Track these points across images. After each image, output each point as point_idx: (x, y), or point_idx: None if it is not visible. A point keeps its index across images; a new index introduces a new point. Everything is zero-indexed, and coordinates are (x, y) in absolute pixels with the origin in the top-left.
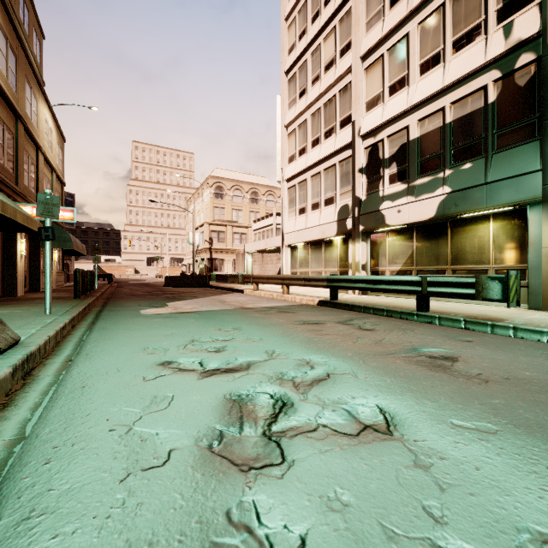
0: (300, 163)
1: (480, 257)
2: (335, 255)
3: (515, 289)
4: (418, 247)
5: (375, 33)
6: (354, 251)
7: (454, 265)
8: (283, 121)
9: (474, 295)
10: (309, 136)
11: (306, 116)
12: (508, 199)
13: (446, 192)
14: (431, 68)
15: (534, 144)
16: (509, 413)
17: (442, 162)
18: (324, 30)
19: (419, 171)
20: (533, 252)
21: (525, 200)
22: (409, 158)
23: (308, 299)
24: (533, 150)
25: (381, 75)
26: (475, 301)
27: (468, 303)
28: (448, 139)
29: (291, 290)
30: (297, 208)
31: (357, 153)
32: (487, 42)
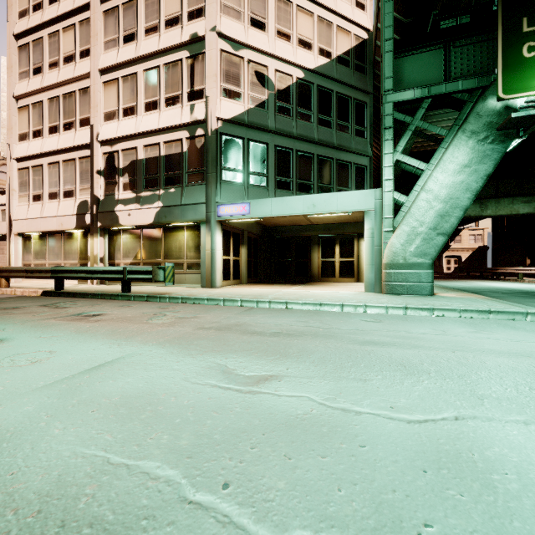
0: (34, 145)
1: (180, 254)
2: (75, 248)
3: (172, 274)
4: (144, 245)
5: (111, 56)
6: (92, 245)
7: (166, 260)
8: (12, 90)
9: (152, 279)
10: (46, 120)
11: (43, 98)
12: (191, 218)
13: (160, 206)
14: (152, 110)
15: (204, 186)
16: (82, 329)
17: (158, 183)
18: (63, 19)
19: (145, 186)
20: (203, 252)
21: (199, 220)
22: (138, 174)
23: (31, 291)
24: (203, 190)
25: (117, 95)
26: (177, 285)
27: (174, 286)
28: (162, 167)
29: (19, 284)
30: (31, 194)
31: (96, 156)
32: (183, 110)
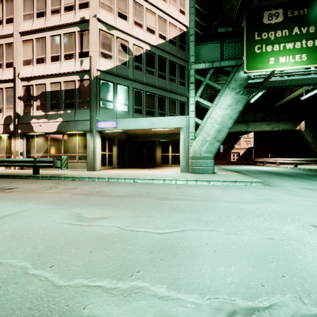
0: None
1: (74, 150)
2: (3, 146)
3: (66, 163)
4: (50, 145)
5: (28, 25)
6: (15, 144)
7: (65, 154)
8: None
9: (53, 166)
10: None
11: None
12: (81, 129)
13: (61, 121)
14: (55, 61)
15: (89, 110)
16: None
17: (60, 106)
18: None
19: (51, 108)
20: (88, 149)
21: (85, 130)
22: (46, 100)
23: None
24: (88, 112)
25: (32, 50)
26: (72, 169)
27: (70, 170)
28: (62, 97)
29: None
30: None
31: (17, 87)
32: (75, 63)
